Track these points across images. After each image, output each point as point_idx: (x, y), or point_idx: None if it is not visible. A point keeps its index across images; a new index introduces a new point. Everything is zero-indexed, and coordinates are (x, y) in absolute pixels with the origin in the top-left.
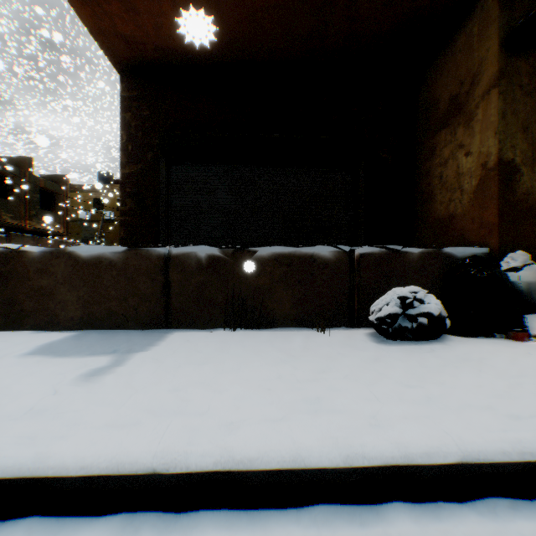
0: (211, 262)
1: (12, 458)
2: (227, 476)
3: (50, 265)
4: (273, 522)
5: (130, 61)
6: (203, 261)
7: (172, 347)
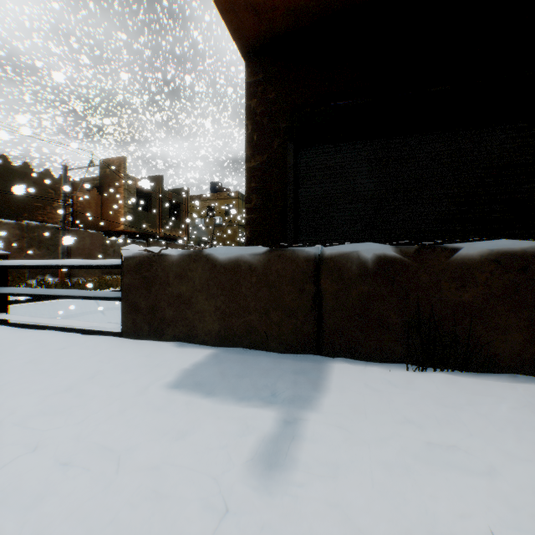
0: (380, 266)
1: None
2: None
3: (187, 269)
4: None
5: (256, 39)
6: (368, 265)
7: (354, 401)
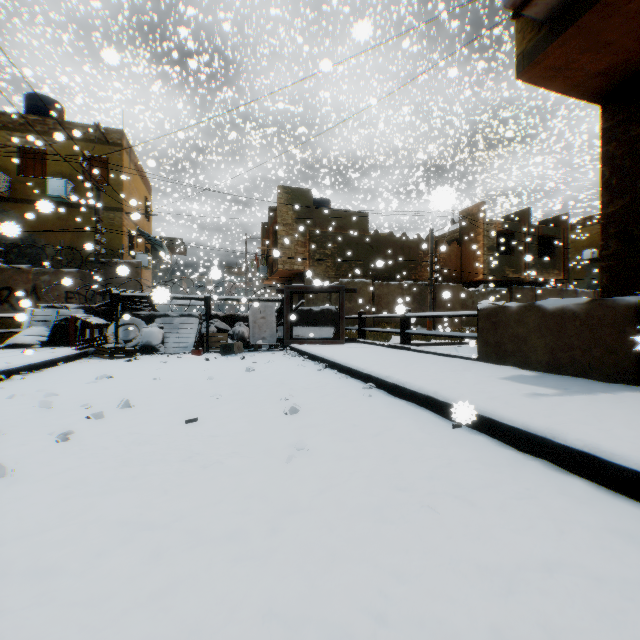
0: None
1: (482, 407)
2: (593, 460)
3: (522, 316)
4: (623, 501)
5: (609, 87)
6: None
7: (623, 399)
